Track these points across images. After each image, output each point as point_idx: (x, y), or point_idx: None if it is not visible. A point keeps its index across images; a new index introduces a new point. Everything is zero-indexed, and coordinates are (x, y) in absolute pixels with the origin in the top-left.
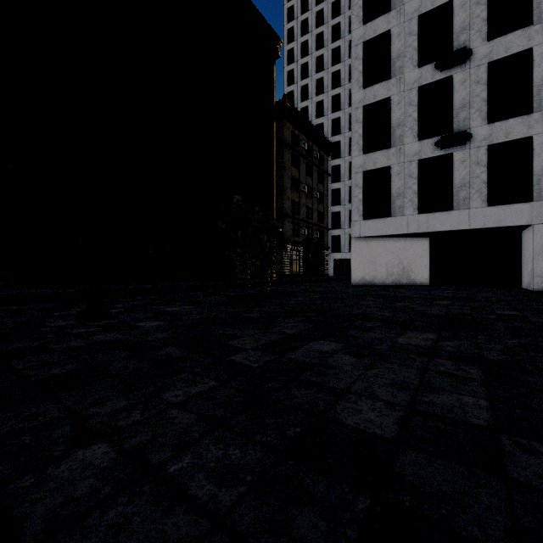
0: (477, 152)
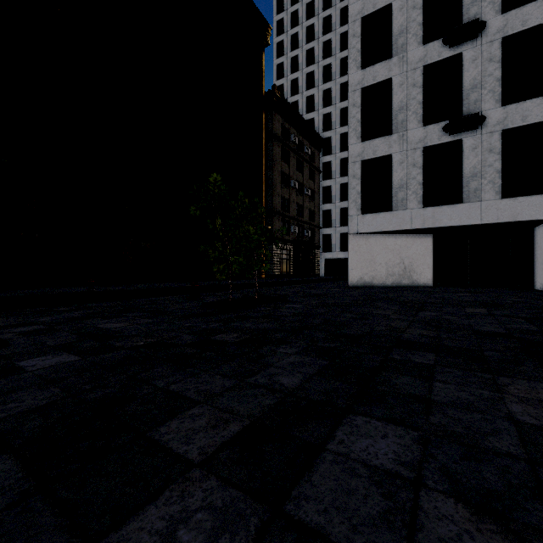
0: (489, 138)
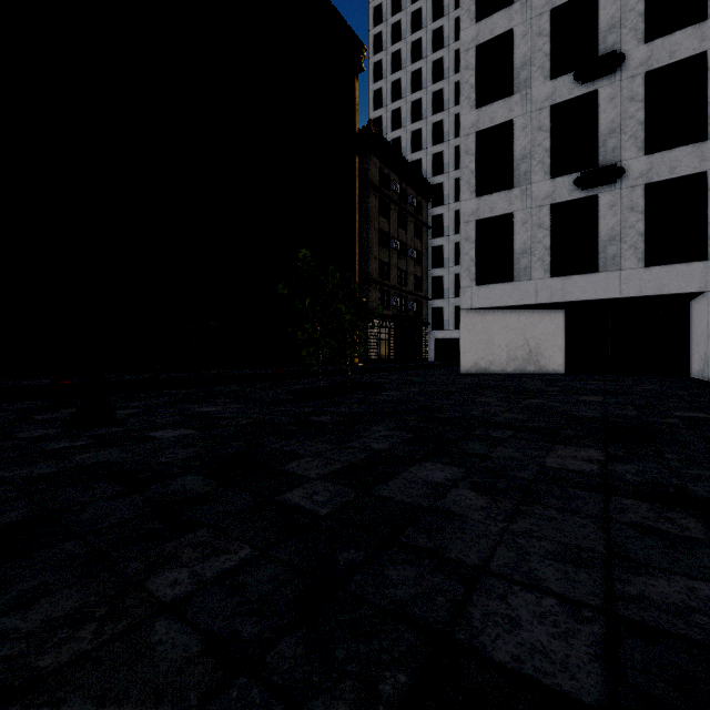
0: (631, 193)
